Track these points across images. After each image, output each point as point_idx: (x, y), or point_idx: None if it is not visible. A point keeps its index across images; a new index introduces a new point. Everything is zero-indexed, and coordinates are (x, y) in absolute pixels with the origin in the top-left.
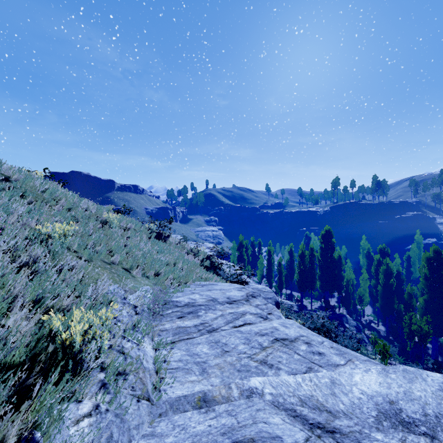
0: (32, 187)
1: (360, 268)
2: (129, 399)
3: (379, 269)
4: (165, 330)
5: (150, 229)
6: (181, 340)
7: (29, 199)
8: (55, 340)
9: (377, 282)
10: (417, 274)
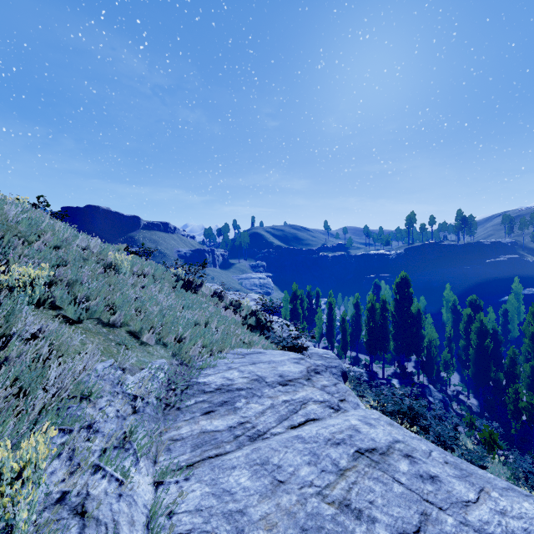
0: (0, 215)
1: (443, 324)
2: None
3: (471, 327)
4: (179, 439)
5: (176, 276)
6: (204, 459)
7: None
8: None
9: (467, 343)
10: (516, 333)
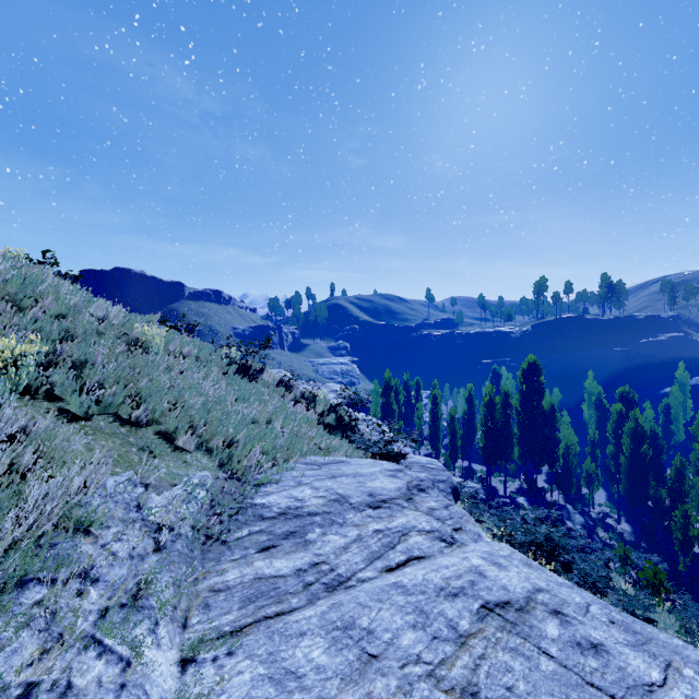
0: None
1: (584, 425)
2: None
3: (623, 428)
4: (223, 589)
5: (229, 358)
6: (258, 620)
7: None
8: None
9: (618, 449)
10: (681, 436)
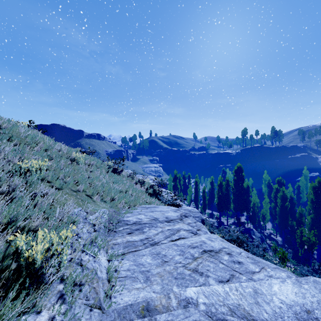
0: (17, 133)
1: (262, 194)
2: (82, 309)
3: (277, 195)
4: (117, 244)
5: (108, 165)
6: (129, 252)
7: (15, 142)
8: (21, 257)
9: (276, 204)
10: (305, 199)
